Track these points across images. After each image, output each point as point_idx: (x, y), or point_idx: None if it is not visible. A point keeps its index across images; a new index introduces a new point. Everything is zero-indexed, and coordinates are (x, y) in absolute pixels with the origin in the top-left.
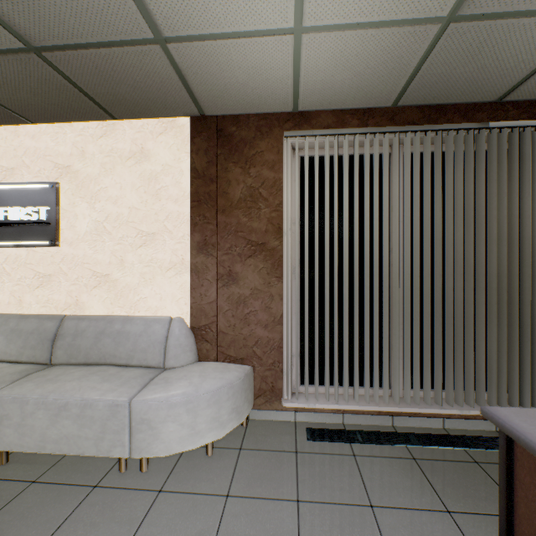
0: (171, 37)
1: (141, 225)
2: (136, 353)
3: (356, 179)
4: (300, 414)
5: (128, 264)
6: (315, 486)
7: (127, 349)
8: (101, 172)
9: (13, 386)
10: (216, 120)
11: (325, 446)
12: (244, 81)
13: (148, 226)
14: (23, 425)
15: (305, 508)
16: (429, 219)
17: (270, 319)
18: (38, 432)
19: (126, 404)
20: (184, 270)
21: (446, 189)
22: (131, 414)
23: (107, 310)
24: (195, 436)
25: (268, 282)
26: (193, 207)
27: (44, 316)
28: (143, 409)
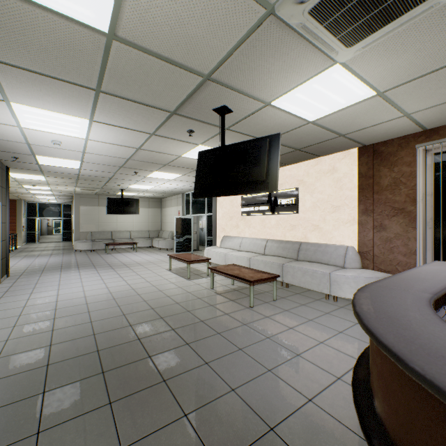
0: (346, 133)
1: (333, 203)
2: (331, 259)
3: None
4: None
5: (327, 220)
6: None
7: (327, 257)
8: (315, 181)
9: (289, 263)
10: (372, 146)
11: None
12: (384, 132)
13: (336, 203)
14: (293, 275)
15: None
16: None
17: (407, 251)
18: (298, 278)
19: (328, 274)
20: (354, 223)
21: None
22: (330, 277)
23: (317, 241)
24: None
25: (405, 230)
26: (359, 192)
27: (294, 242)
28: (334, 277)
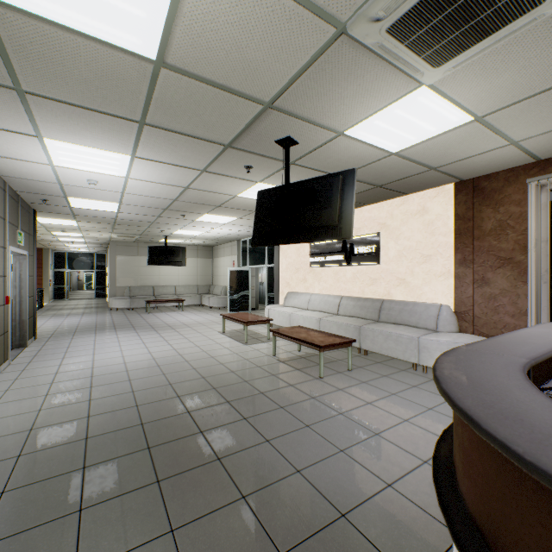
0: (438, 166)
1: (423, 251)
2: (420, 321)
3: None
4: None
5: (415, 273)
6: None
7: (415, 318)
8: (401, 224)
9: (368, 325)
10: (472, 181)
11: None
12: (486, 164)
13: (427, 251)
14: (373, 340)
15: None
16: None
17: (515, 311)
18: (379, 344)
19: (416, 338)
20: (449, 277)
21: None
22: (418, 343)
23: (404, 298)
24: None
25: (514, 285)
26: (455, 238)
27: (374, 299)
28: (424, 342)
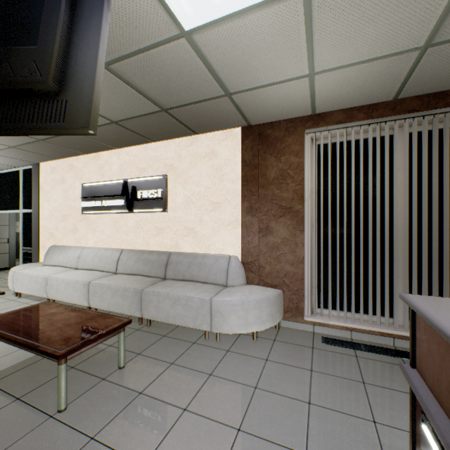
0: (234, 92)
1: (212, 198)
2: (210, 275)
3: (361, 159)
4: (317, 327)
5: (204, 222)
6: (324, 366)
7: (205, 273)
8: (189, 167)
9: (152, 287)
10: (258, 127)
11: (334, 348)
12: (276, 104)
13: (216, 198)
14: (158, 306)
15: (315, 374)
16: (426, 185)
17: (295, 259)
18: (165, 311)
19: (208, 301)
20: (237, 226)
21: (444, 160)
22: (211, 306)
23: (192, 249)
24: (246, 325)
25: (293, 234)
26: (243, 185)
27: (161, 252)
28: (218, 305)
